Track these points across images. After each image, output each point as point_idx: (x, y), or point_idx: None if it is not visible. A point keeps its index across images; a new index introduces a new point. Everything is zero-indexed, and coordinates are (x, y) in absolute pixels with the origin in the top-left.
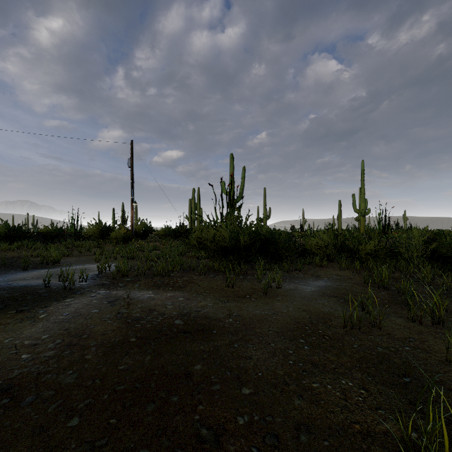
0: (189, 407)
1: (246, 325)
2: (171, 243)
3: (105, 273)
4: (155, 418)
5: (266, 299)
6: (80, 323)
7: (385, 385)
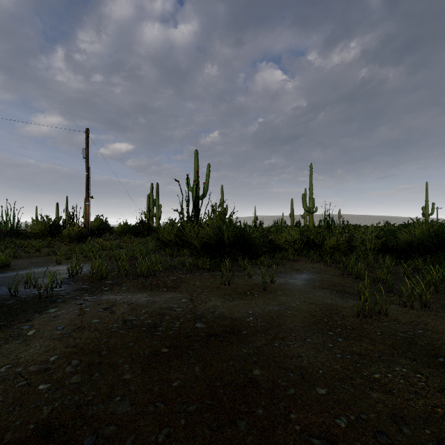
0: (281, 417)
1: (270, 323)
2: (133, 240)
3: (76, 276)
4: (256, 437)
5: (269, 295)
6: (87, 336)
7: (430, 367)
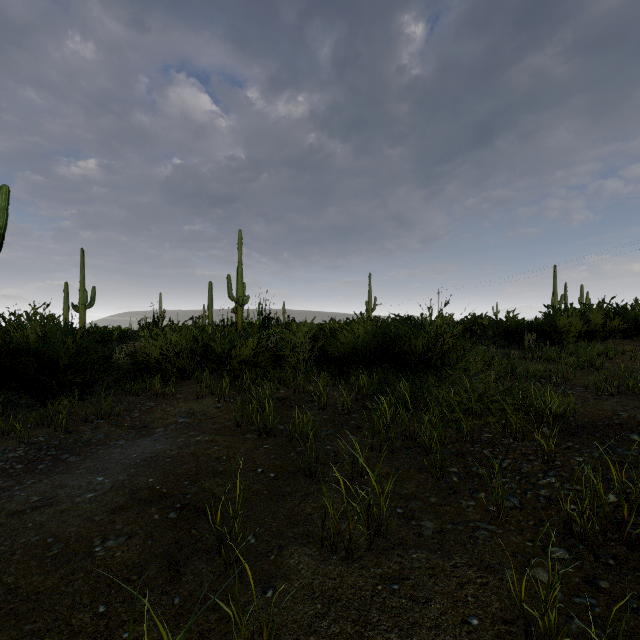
0: None
1: None
2: None
3: None
4: None
5: None
6: None
7: None
